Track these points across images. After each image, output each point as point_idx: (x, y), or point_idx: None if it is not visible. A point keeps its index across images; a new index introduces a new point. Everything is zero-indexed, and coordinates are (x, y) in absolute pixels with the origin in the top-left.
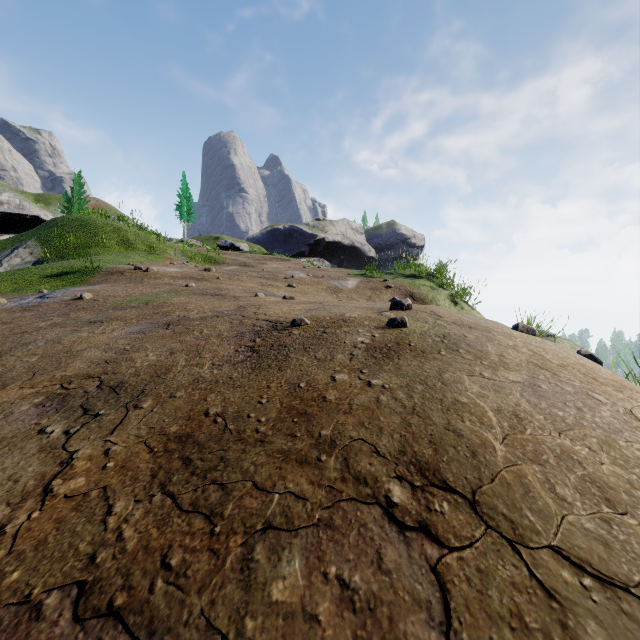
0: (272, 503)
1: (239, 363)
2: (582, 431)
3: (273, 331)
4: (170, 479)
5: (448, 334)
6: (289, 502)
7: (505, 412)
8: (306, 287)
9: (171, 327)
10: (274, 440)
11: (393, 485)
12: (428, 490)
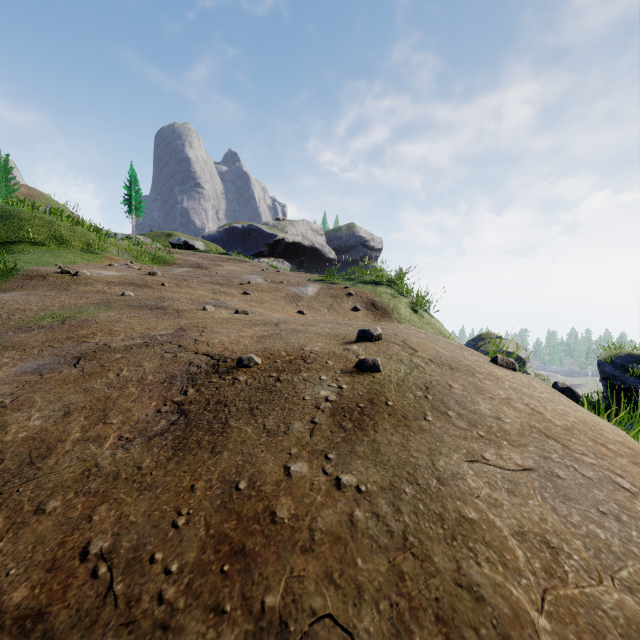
0: None
1: (157, 437)
2: (638, 568)
3: (213, 375)
4: None
5: (430, 383)
6: None
7: (531, 537)
8: (263, 294)
9: (81, 363)
10: (186, 623)
11: None
12: None
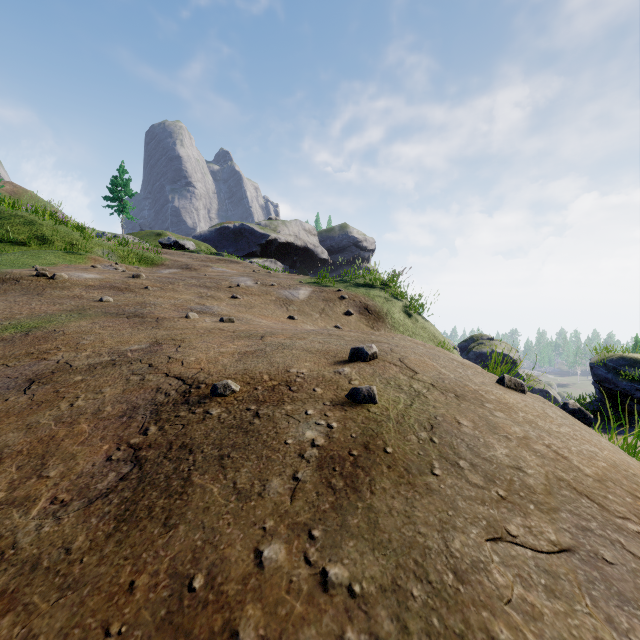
0: None
1: (99, 499)
2: None
3: (181, 406)
4: None
5: (435, 419)
6: None
7: None
8: (253, 298)
9: (33, 388)
10: None
11: None
12: None
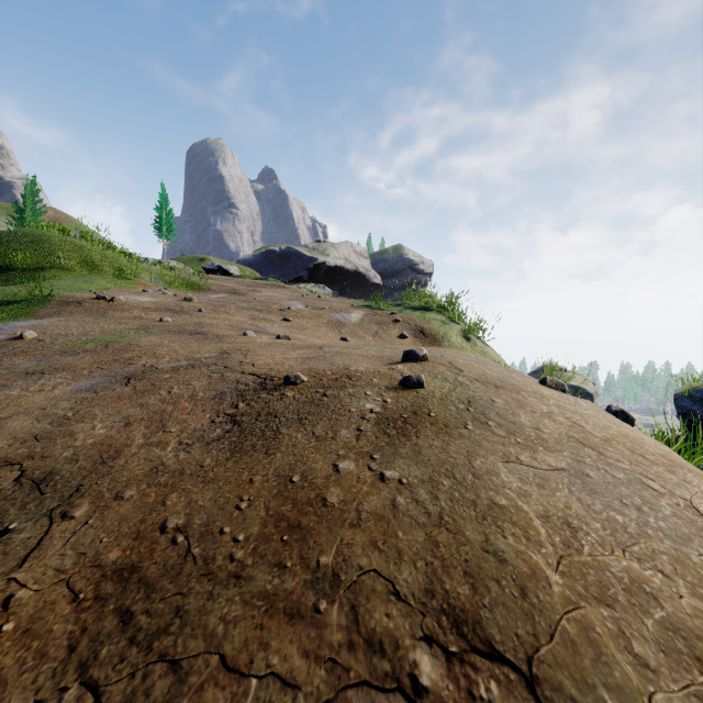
0: (247, 697)
1: (214, 442)
2: (649, 545)
3: (261, 391)
4: (96, 654)
5: (473, 398)
6: (272, 694)
7: (554, 519)
8: (304, 321)
9: (132, 382)
10: (255, 574)
11: (420, 653)
12: (468, 660)
